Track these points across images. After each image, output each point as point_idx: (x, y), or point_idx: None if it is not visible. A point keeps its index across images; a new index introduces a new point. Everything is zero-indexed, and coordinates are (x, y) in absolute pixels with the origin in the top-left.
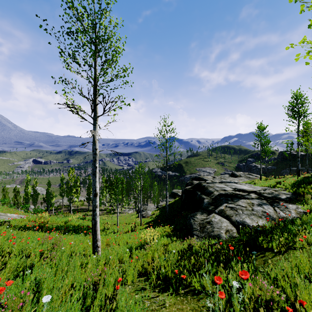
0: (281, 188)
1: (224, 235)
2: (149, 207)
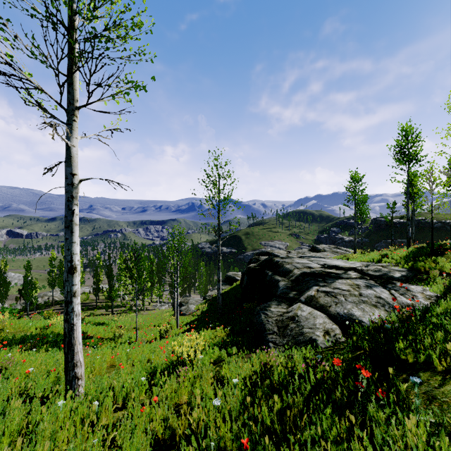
0: (389, 263)
1: (322, 339)
2: (192, 299)
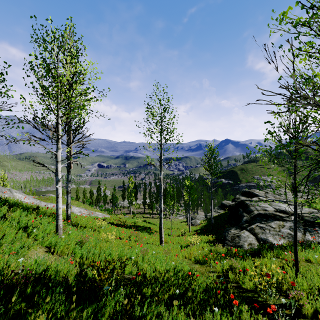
0: None
1: (246, 246)
2: (198, 216)
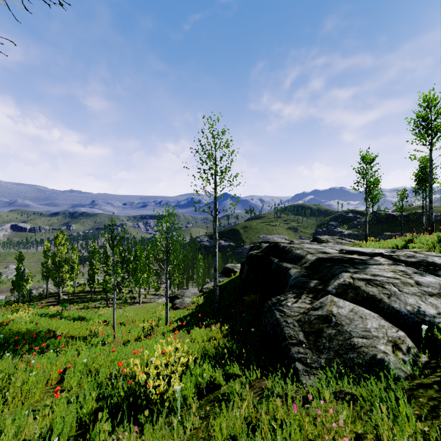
0: (420, 249)
1: (394, 360)
2: (188, 292)
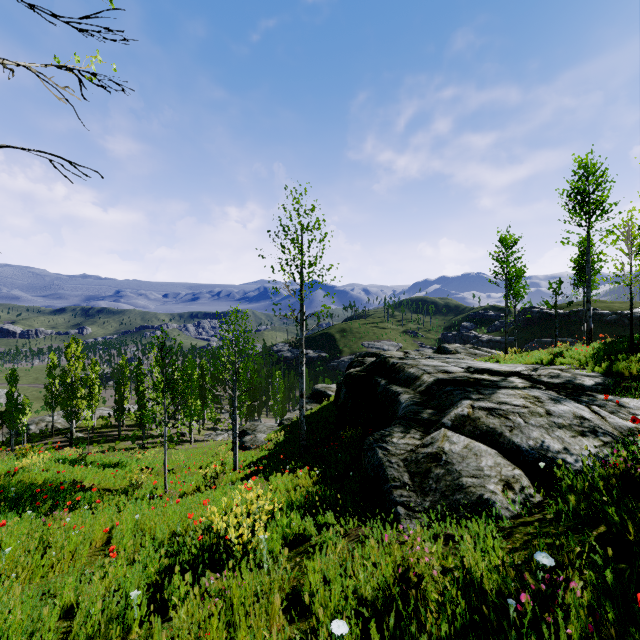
0: (570, 366)
1: (502, 500)
2: (262, 425)
